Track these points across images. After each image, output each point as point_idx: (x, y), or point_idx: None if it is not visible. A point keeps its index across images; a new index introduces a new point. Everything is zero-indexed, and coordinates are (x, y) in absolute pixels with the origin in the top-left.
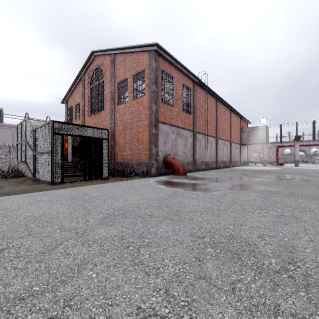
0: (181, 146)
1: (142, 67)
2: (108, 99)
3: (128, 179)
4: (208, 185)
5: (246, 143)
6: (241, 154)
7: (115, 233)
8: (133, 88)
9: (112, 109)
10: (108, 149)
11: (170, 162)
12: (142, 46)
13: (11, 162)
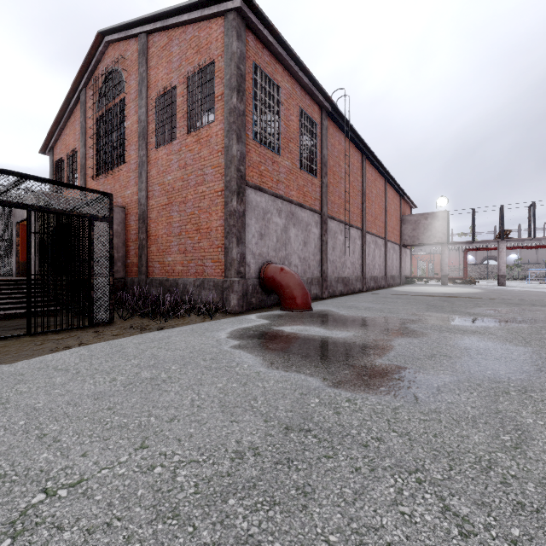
0: (296, 245)
1: (208, 56)
2: (134, 138)
3: (165, 326)
4: (392, 351)
5: (411, 243)
6: (402, 264)
7: None
8: (187, 109)
9: (142, 159)
10: (111, 245)
11: (273, 280)
12: (208, 2)
13: None
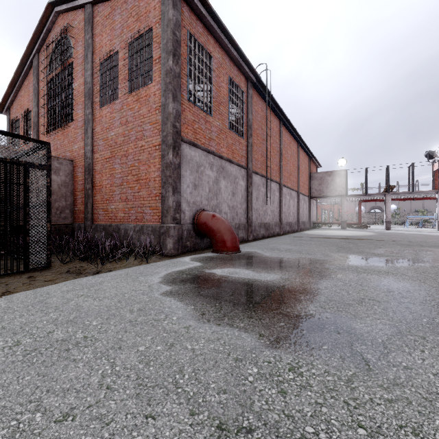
0: (226, 195)
1: (147, 23)
2: (80, 98)
3: (102, 270)
4: (321, 296)
5: (317, 195)
6: (310, 212)
7: None
8: (128, 71)
9: (88, 117)
10: (48, 193)
11: (206, 226)
12: None
13: None
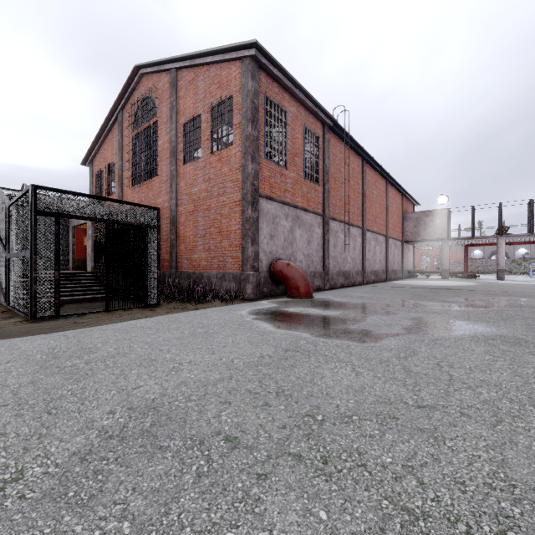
0: (301, 243)
1: (228, 91)
2: (165, 155)
3: (199, 307)
4: (363, 322)
5: (412, 239)
6: (404, 259)
7: None
8: (211, 133)
9: (173, 173)
10: (158, 247)
11: (281, 273)
12: (228, 50)
13: None
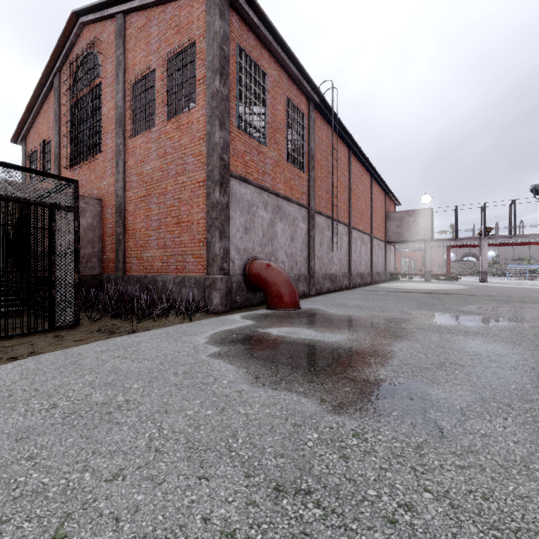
0: (283, 240)
1: (189, 36)
2: (110, 125)
3: (139, 328)
4: (395, 359)
5: (395, 239)
6: (387, 260)
7: None
8: (167, 93)
9: (119, 148)
10: (76, 238)
11: (259, 277)
12: None
13: None
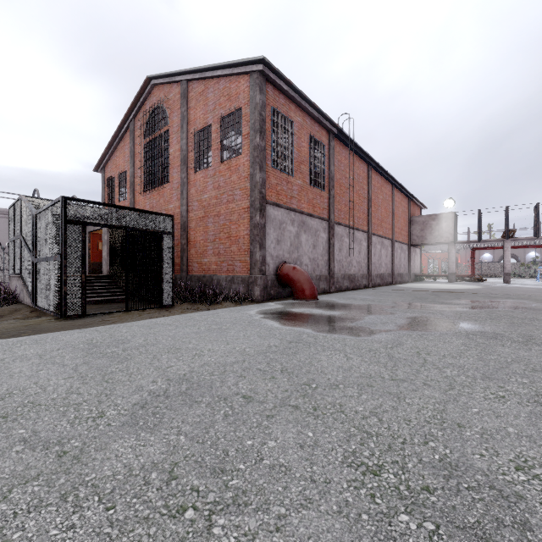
0: (307, 248)
1: (237, 103)
2: (176, 163)
3: (211, 308)
4: (361, 320)
5: (419, 242)
6: (411, 262)
7: (158, 455)
8: (220, 143)
9: (184, 180)
10: (173, 252)
11: (287, 276)
12: (237, 65)
13: (6, 276)
